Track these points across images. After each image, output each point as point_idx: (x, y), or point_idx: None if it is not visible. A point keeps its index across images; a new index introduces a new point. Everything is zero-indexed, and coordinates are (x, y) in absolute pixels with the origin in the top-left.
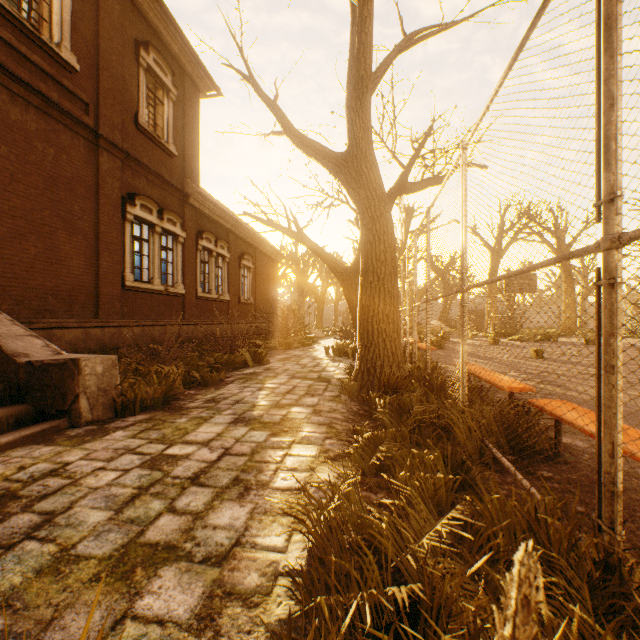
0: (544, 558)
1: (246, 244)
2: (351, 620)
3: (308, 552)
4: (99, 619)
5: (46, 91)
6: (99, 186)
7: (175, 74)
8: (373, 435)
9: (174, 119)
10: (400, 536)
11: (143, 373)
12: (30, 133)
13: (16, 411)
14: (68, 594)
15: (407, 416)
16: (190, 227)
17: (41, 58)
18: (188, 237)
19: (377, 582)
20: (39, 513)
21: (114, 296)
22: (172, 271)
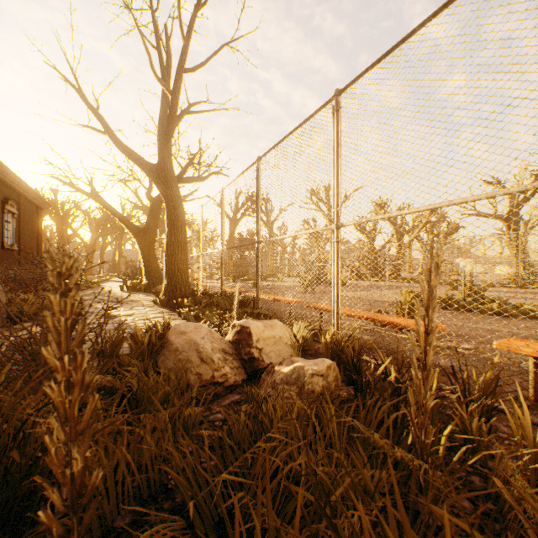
0: None
1: (10, 189)
2: None
3: None
4: None
5: None
6: None
7: None
8: (189, 310)
9: None
10: None
11: None
12: None
13: None
14: None
15: (200, 305)
16: None
17: None
18: None
19: None
20: None
21: None
22: None
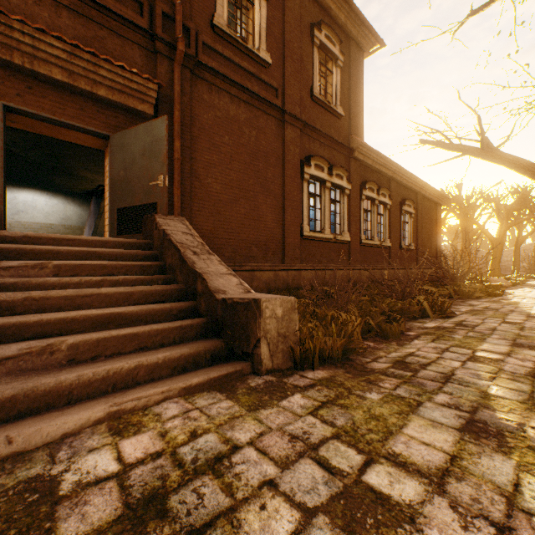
0: None
1: (406, 190)
2: None
3: None
4: None
5: (250, 87)
6: (284, 154)
7: (341, 42)
8: None
9: (340, 84)
10: None
11: (319, 317)
12: (241, 123)
13: (211, 346)
14: None
15: None
16: (354, 179)
17: (247, 64)
18: (352, 189)
19: None
20: None
21: (295, 244)
22: (339, 221)
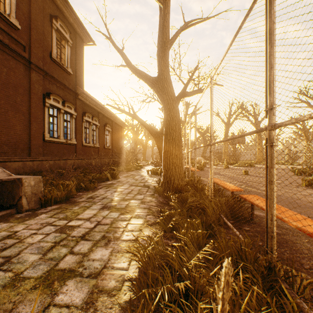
0: (244, 266)
1: (108, 119)
2: (158, 299)
3: (138, 269)
4: (36, 307)
5: (2, 39)
6: (31, 88)
7: (71, 33)
8: (169, 213)
9: (71, 55)
10: (181, 260)
11: (55, 184)
12: None
13: None
14: (20, 296)
15: (185, 203)
16: (79, 110)
17: None
18: (78, 115)
19: (170, 281)
20: (2, 257)
21: (39, 145)
22: (69, 132)
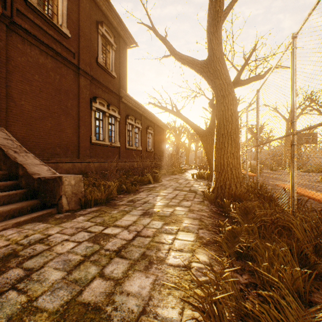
0: None
1: (150, 121)
2: None
3: None
4: None
5: (55, 48)
6: (79, 93)
7: (115, 37)
8: (232, 229)
9: (115, 59)
10: None
11: (97, 185)
12: (48, 68)
13: (31, 203)
14: None
15: (252, 217)
16: (122, 113)
17: (53, 32)
18: (121, 118)
19: None
20: (24, 269)
21: (86, 147)
22: (114, 135)
